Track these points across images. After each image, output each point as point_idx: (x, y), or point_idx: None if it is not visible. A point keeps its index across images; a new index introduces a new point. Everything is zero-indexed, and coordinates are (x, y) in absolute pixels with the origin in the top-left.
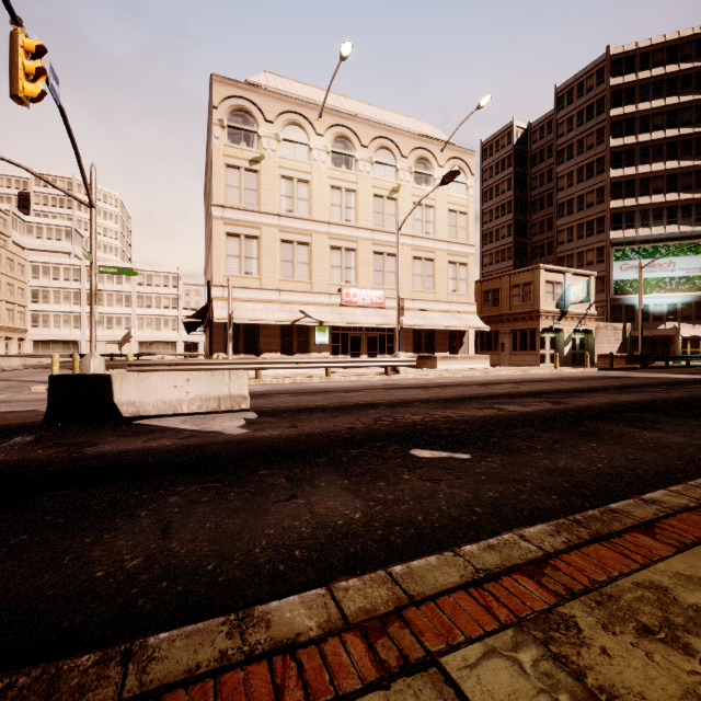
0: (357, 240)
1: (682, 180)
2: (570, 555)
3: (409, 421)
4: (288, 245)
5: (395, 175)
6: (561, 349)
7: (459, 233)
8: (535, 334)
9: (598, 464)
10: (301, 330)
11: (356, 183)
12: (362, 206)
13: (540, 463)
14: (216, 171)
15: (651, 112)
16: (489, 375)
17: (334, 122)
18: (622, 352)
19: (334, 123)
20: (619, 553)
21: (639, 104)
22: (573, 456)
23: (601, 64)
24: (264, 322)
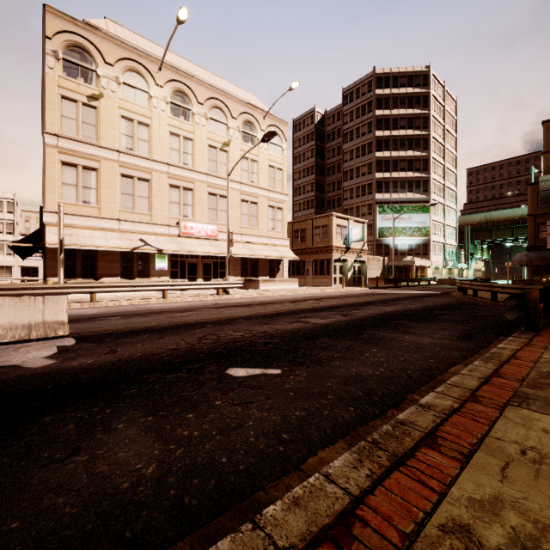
0: (194, 181)
1: (416, 164)
2: (375, 496)
3: (230, 338)
4: (128, 180)
5: (227, 132)
6: (346, 274)
7: (277, 184)
8: (329, 263)
9: (380, 369)
10: (142, 256)
11: (193, 133)
12: (198, 153)
13: (338, 372)
14: (49, 100)
15: (399, 116)
16: (298, 293)
17: (173, 77)
18: (383, 276)
19: (173, 78)
20: (417, 481)
21: (392, 110)
22: (362, 362)
23: (370, 78)
24: (103, 248)
